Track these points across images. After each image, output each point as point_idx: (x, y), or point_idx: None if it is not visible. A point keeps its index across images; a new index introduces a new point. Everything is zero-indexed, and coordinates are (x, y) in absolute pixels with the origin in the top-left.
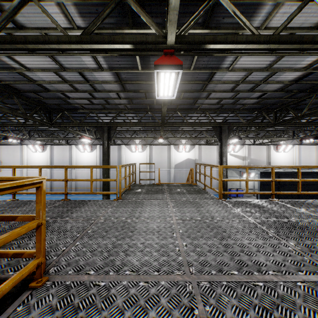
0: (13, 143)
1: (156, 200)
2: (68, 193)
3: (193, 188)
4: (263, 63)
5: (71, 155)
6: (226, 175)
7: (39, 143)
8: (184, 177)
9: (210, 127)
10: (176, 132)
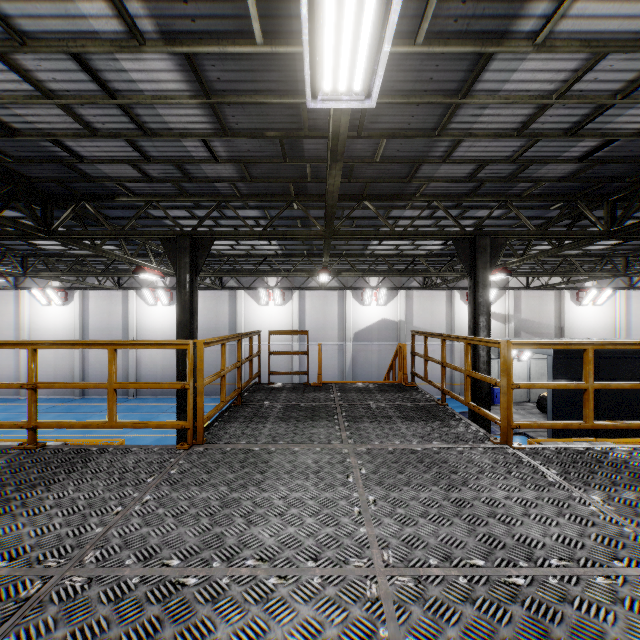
0: None
1: (311, 448)
2: (40, 425)
3: (410, 397)
4: None
5: (127, 312)
6: (488, 362)
7: (58, 286)
8: (375, 359)
9: (437, 248)
10: (357, 260)
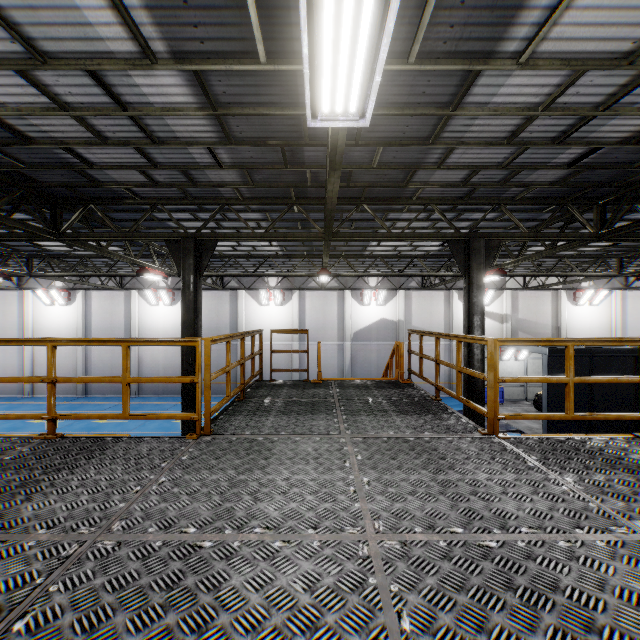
0: (3, 286)
1: (311, 438)
2: (59, 416)
3: (406, 393)
4: (627, 35)
5: (129, 312)
6: (482, 360)
7: (61, 287)
8: (374, 359)
9: (434, 249)
10: (357, 260)
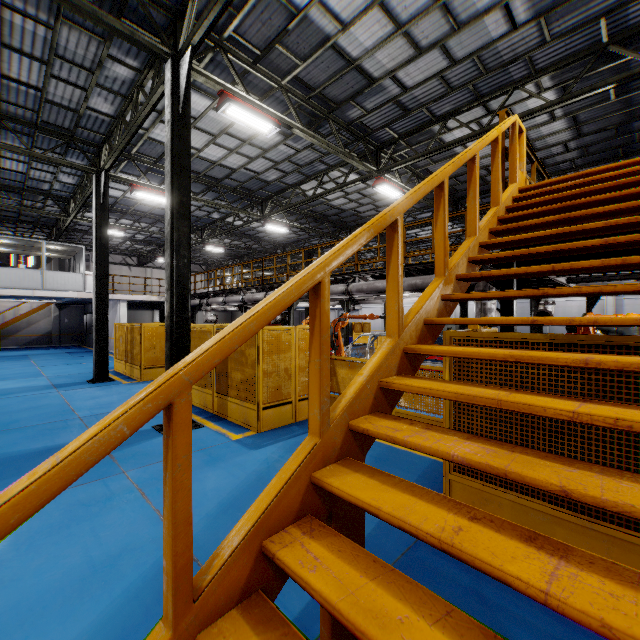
0: None
1: None
2: None
3: None
4: None
5: None
6: None
7: None
8: None
9: None
10: None
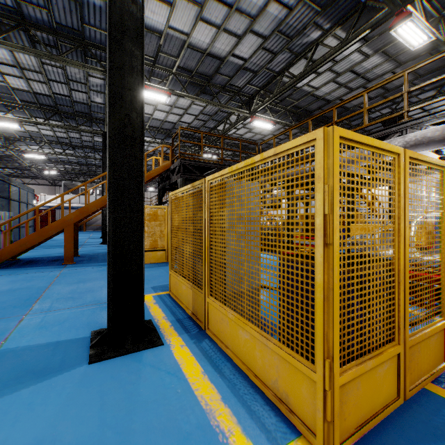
0: None
1: None
2: None
3: None
4: (329, 76)
5: None
6: None
7: None
8: None
9: None
10: None
